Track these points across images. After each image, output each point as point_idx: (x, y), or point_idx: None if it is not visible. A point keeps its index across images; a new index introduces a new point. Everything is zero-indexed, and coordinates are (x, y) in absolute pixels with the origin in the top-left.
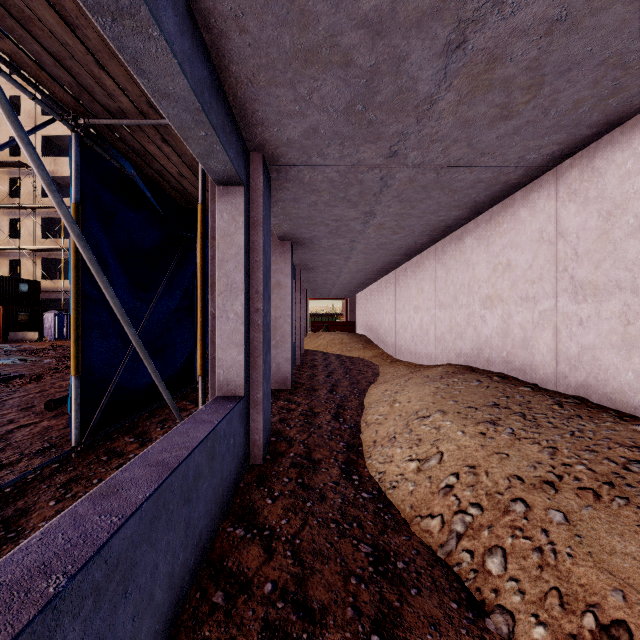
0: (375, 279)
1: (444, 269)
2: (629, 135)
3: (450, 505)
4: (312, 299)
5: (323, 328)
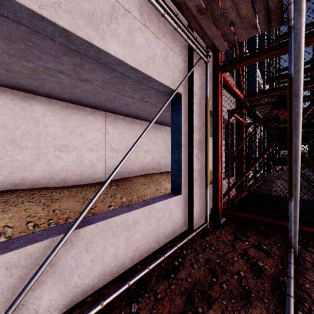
0: None
1: None
2: (1, 92)
3: (45, 226)
4: None
5: None
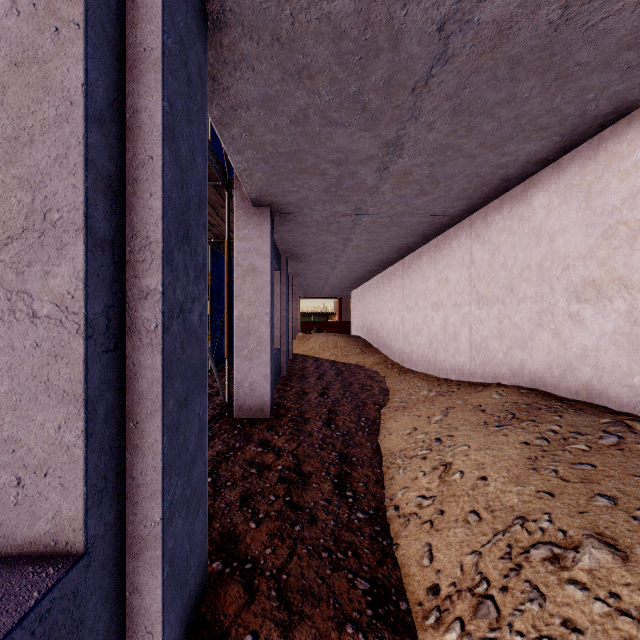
0: (376, 272)
1: (487, 248)
2: None
3: None
4: (302, 297)
5: (314, 329)
